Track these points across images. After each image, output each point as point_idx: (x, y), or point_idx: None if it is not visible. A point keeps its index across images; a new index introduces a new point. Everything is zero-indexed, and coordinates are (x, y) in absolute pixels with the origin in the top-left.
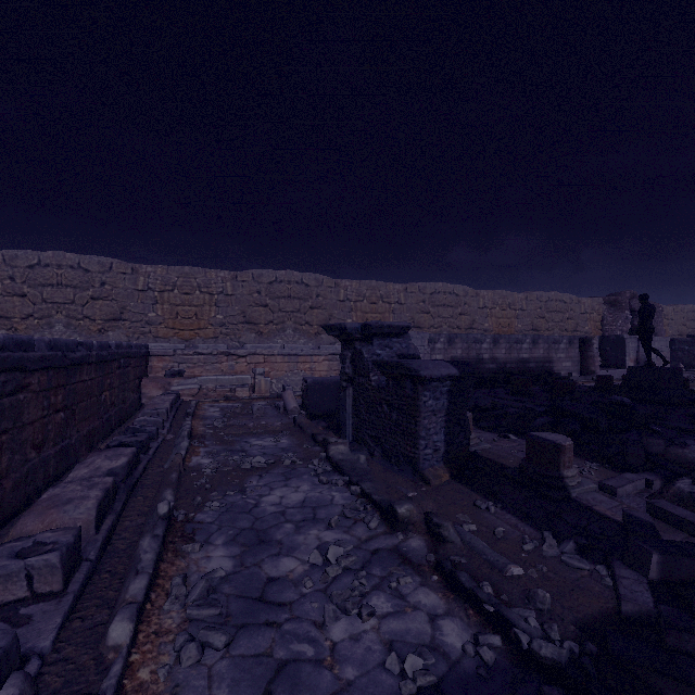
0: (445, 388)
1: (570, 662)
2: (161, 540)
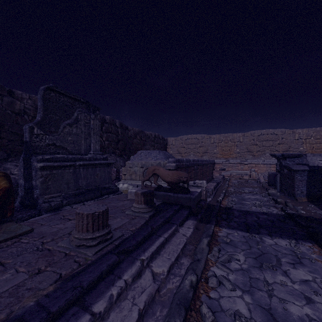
0: (305, 173)
1: (292, 213)
2: (224, 194)
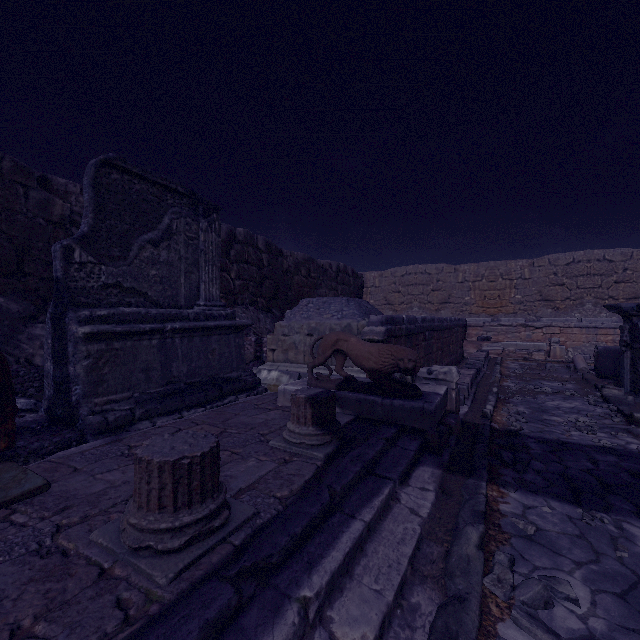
0: None
1: None
2: (496, 398)
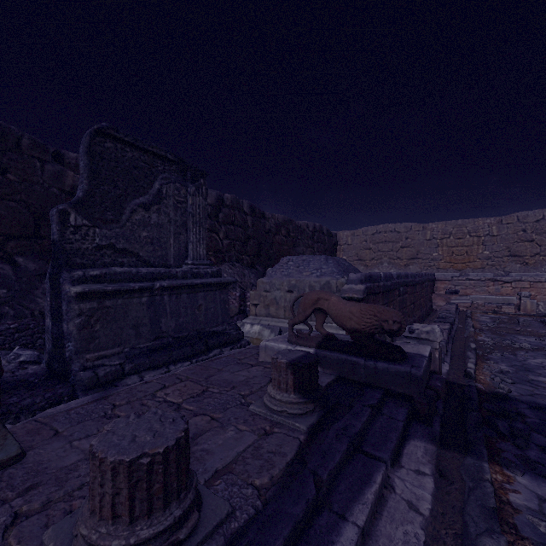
0: None
1: None
2: (475, 354)
